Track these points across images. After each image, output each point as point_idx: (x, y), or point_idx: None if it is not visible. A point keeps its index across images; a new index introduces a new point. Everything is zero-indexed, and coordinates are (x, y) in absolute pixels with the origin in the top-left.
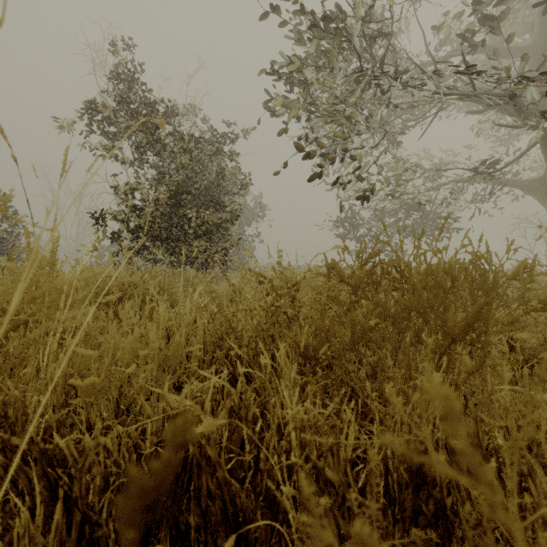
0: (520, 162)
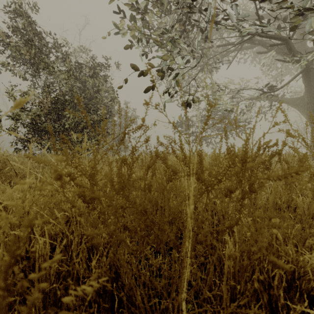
0: (287, 89)
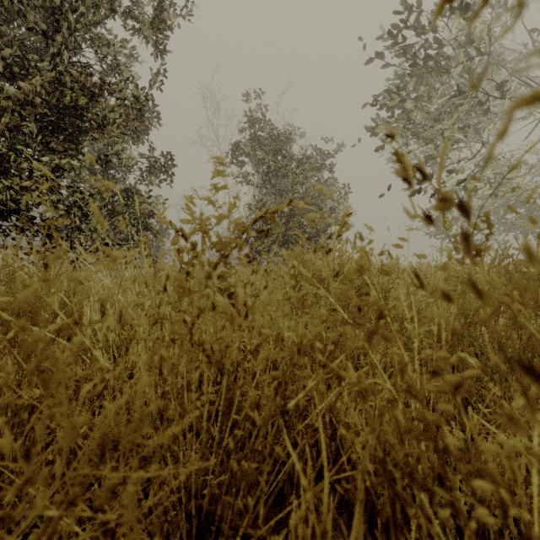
0: None
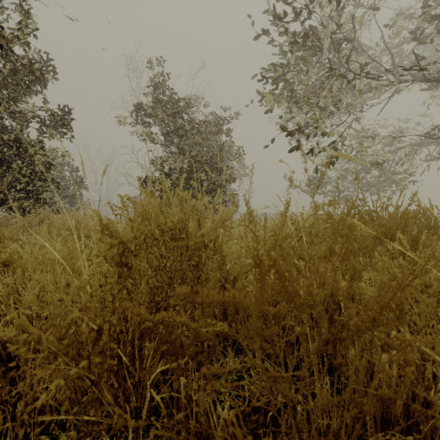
0: None
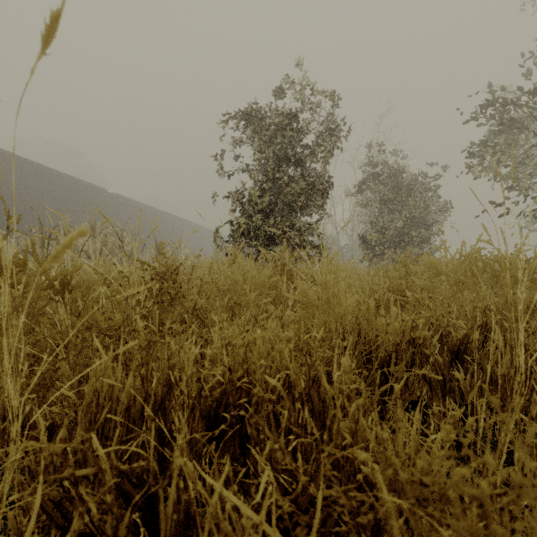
0: None
